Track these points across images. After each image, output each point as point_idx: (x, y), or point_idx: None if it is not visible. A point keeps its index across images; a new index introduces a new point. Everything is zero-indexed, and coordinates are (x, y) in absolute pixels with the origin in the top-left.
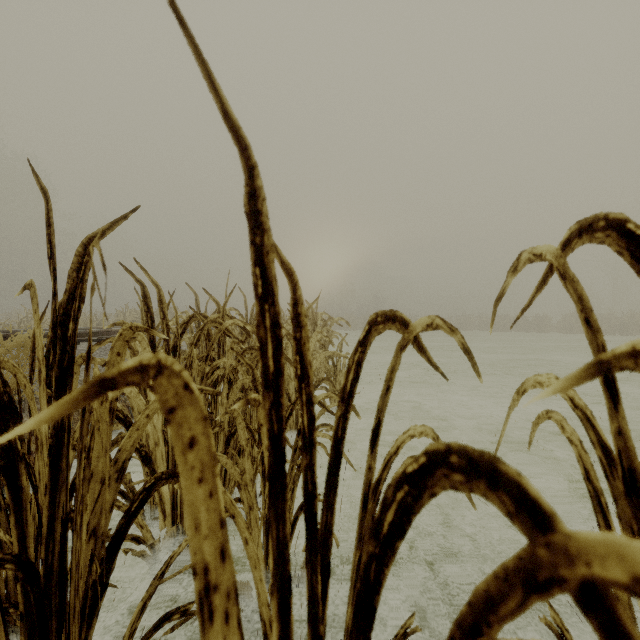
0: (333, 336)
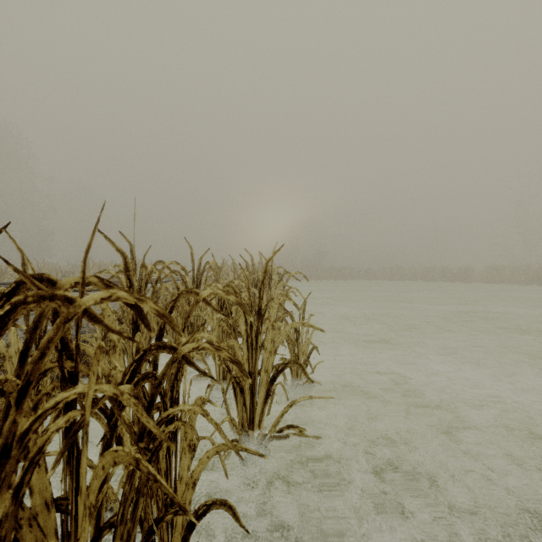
0: (290, 291)
